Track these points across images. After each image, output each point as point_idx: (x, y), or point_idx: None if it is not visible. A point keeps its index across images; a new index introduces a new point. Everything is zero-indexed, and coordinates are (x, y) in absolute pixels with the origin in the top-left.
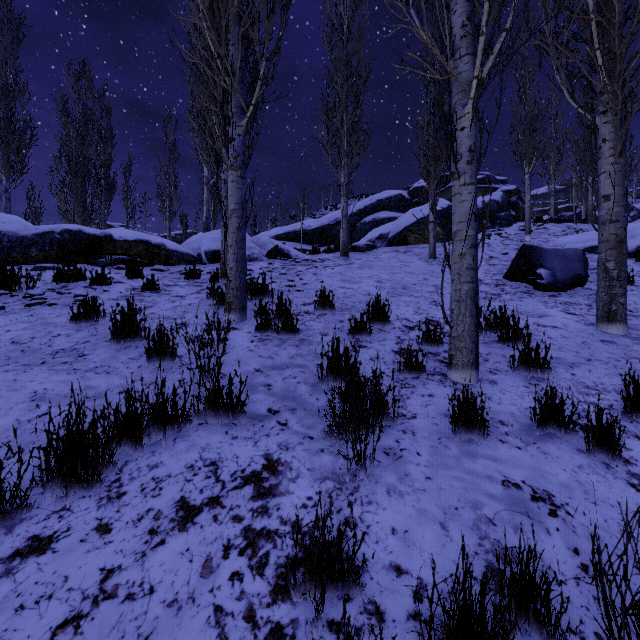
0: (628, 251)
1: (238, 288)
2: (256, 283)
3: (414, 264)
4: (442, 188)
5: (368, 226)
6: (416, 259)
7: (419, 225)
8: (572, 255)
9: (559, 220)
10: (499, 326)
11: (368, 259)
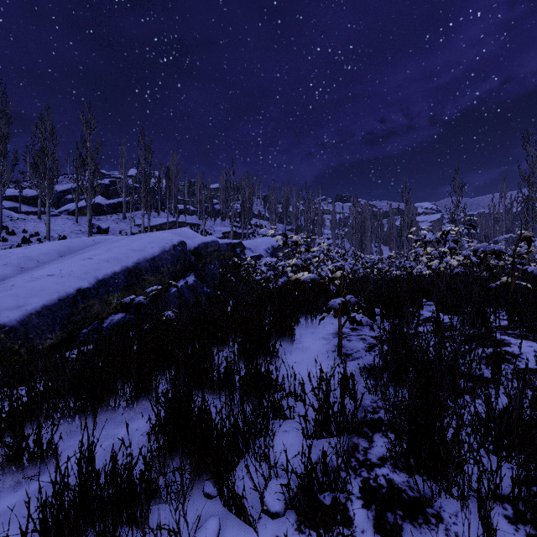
0: (145, 227)
1: (1, 226)
2: (4, 226)
3: (67, 224)
4: (114, 187)
5: (68, 200)
6: (71, 222)
7: (81, 209)
8: (105, 226)
9: (157, 212)
10: (62, 237)
11: (51, 221)
